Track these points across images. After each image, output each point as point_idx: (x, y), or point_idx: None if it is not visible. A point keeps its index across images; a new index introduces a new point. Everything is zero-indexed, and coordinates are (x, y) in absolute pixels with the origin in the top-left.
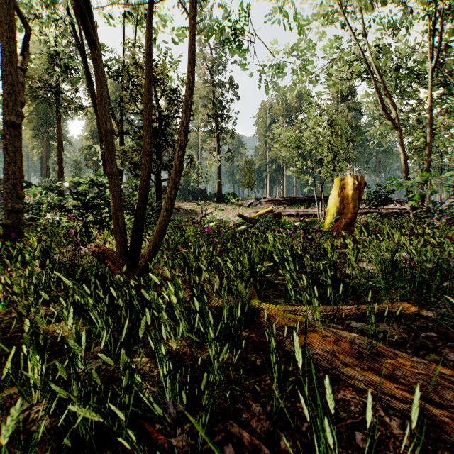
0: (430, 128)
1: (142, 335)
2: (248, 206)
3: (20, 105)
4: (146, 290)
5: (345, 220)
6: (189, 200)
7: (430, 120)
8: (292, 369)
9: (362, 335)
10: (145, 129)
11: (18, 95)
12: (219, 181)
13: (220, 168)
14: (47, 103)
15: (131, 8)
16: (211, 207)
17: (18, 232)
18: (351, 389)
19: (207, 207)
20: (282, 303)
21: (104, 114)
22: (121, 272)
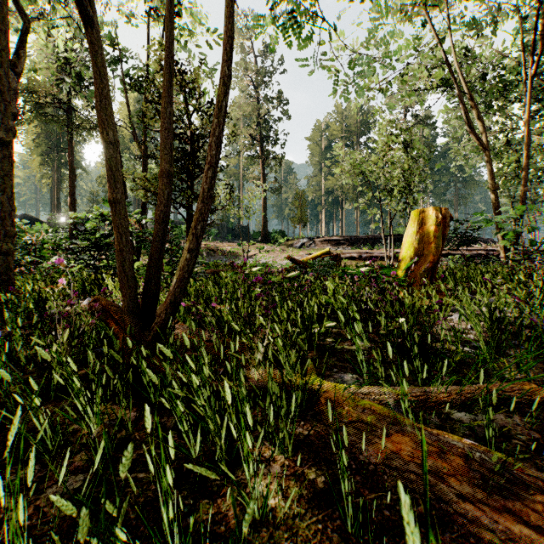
0: (525, 149)
1: (151, 431)
2: (300, 247)
3: (10, 117)
4: (161, 362)
5: (426, 264)
6: (229, 240)
7: (526, 141)
8: (374, 497)
9: (470, 433)
10: (163, 142)
11: (7, 105)
12: (264, 216)
13: (265, 201)
14: (56, 122)
15: (157, 5)
16: (255, 248)
17: (7, 279)
18: (474, 542)
19: (250, 248)
20: (350, 379)
21: (105, 119)
22: (129, 336)
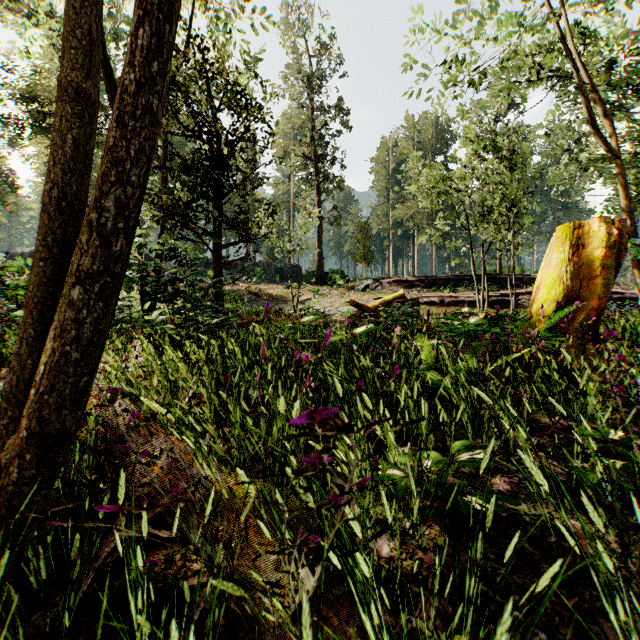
0: None
1: None
2: (363, 290)
3: None
4: None
5: (585, 312)
6: (276, 281)
7: None
8: None
9: None
10: (71, 20)
11: None
12: (320, 253)
13: (321, 234)
14: None
15: None
16: (308, 291)
17: None
18: None
19: (302, 291)
20: None
21: None
22: None
